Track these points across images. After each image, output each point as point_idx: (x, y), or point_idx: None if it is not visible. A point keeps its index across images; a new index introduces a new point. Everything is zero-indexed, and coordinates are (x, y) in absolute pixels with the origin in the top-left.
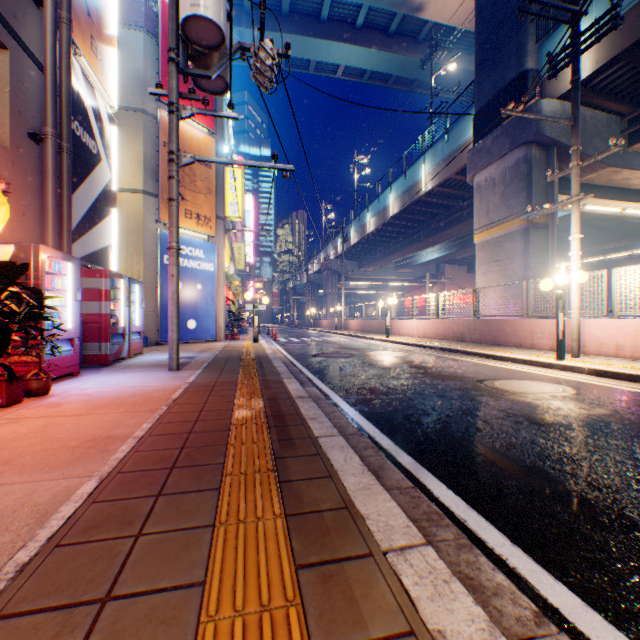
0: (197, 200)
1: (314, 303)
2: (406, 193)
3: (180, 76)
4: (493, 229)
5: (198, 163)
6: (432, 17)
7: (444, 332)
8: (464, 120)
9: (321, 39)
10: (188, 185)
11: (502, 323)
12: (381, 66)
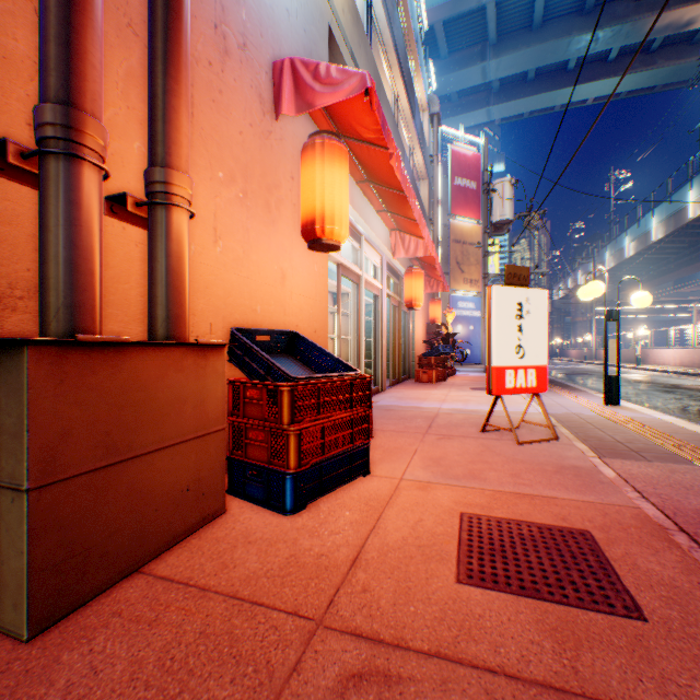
0: (469, 270)
1: (559, 331)
2: (670, 218)
3: (460, 194)
4: None
5: (470, 246)
6: None
7: (698, 361)
8: None
9: (566, 88)
10: (464, 262)
11: None
12: (641, 83)
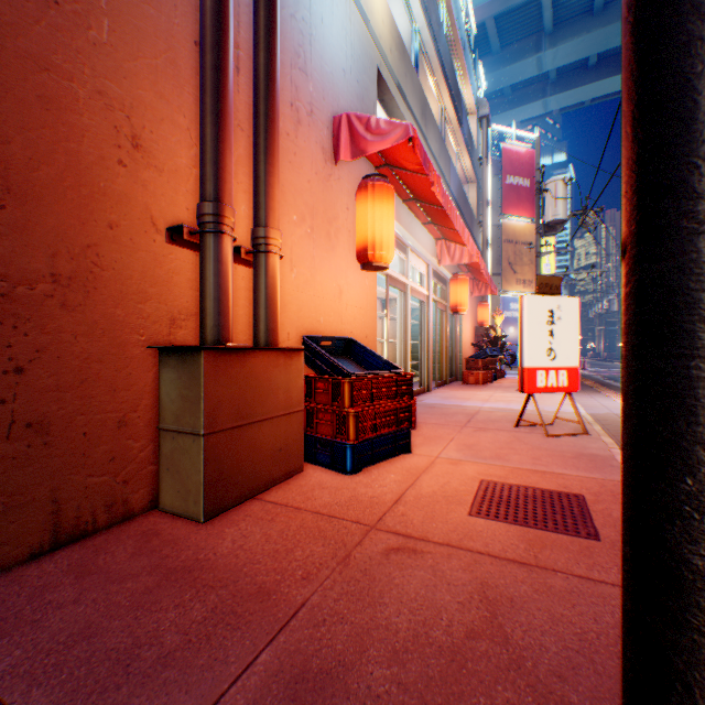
0: (522, 271)
1: None
2: None
3: (511, 193)
4: None
5: (522, 245)
6: None
7: None
8: None
9: None
10: (516, 262)
11: None
12: None
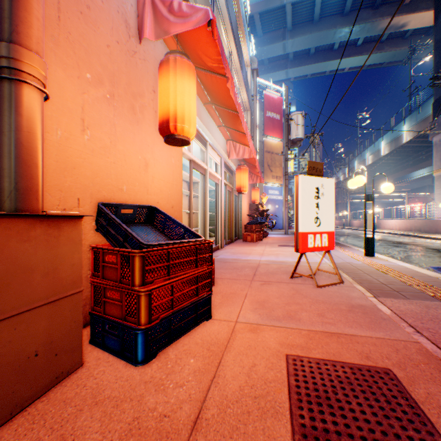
0: (275, 170)
1: None
2: (392, 142)
3: (270, 122)
4: None
5: (276, 155)
6: (413, 27)
7: (409, 227)
8: (429, 101)
9: (333, 60)
10: (272, 165)
11: (439, 222)
12: (375, 60)
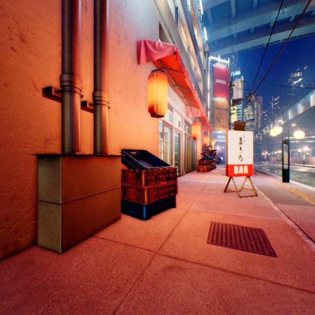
0: (222, 121)
1: (266, 149)
2: None
3: (218, 87)
4: None
5: (222, 110)
6: None
7: None
8: None
9: (269, 35)
10: (220, 117)
11: None
12: (306, 31)
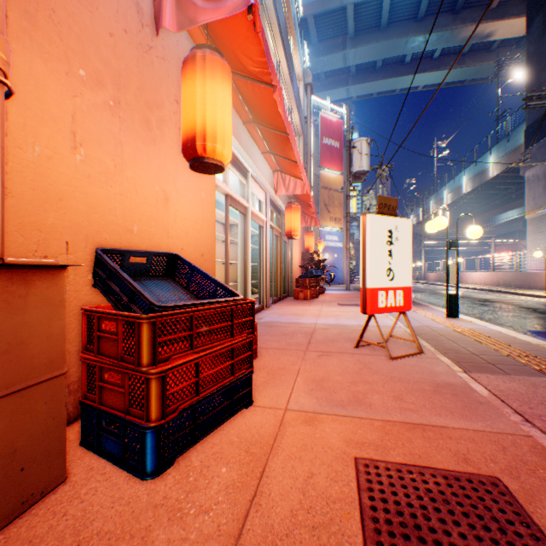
0: (334, 211)
1: None
2: (476, 177)
3: (327, 151)
4: (537, 210)
5: (334, 192)
6: (500, 37)
7: (497, 281)
8: (520, 128)
9: (404, 76)
10: (330, 204)
11: (532, 275)
12: (455, 77)
